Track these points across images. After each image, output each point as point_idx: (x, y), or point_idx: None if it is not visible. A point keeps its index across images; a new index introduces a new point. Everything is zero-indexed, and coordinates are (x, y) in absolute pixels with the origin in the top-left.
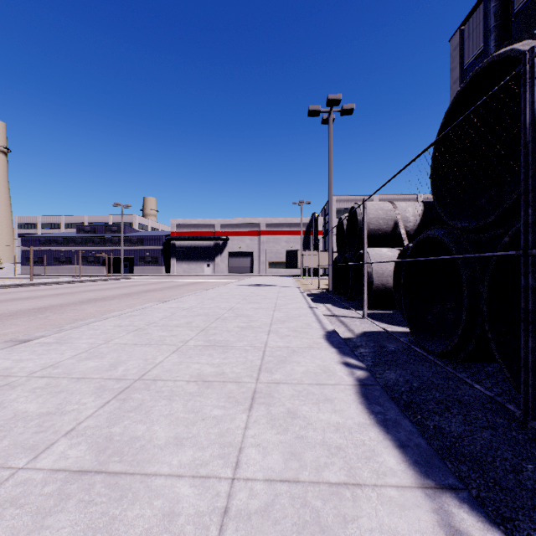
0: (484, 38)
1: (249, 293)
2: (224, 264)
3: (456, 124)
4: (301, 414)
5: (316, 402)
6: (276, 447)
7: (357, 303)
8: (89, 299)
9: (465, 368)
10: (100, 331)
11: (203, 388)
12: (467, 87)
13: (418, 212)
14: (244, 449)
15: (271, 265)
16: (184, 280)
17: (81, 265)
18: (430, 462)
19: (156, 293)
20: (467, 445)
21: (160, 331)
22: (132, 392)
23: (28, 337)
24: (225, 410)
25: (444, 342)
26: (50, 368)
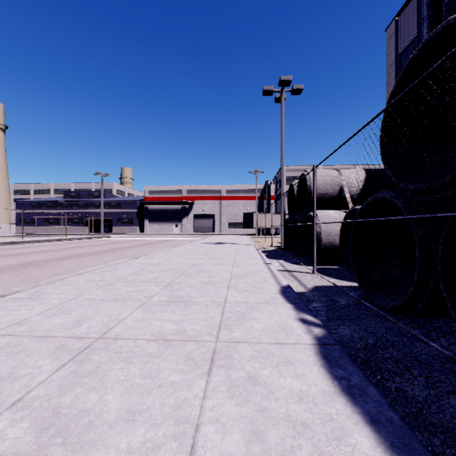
0: (417, 26)
1: (211, 250)
2: (190, 224)
3: (410, 89)
4: (262, 380)
5: (276, 364)
6: (236, 424)
7: (306, 259)
8: (70, 255)
9: (415, 323)
10: (72, 286)
11: (163, 348)
12: (419, 54)
13: (361, 178)
14: (202, 426)
15: (230, 226)
16: (155, 239)
17: (66, 226)
18: (408, 445)
19: (129, 250)
20: (435, 412)
21: (128, 286)
22: (91, 353)
23: (4, 293)
24: (183, 375)
25: (391, 297)
26: (16, 325)
